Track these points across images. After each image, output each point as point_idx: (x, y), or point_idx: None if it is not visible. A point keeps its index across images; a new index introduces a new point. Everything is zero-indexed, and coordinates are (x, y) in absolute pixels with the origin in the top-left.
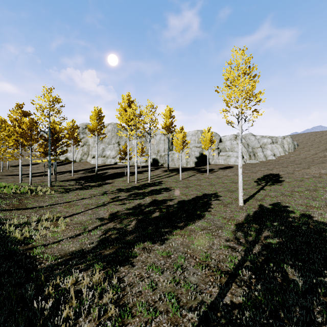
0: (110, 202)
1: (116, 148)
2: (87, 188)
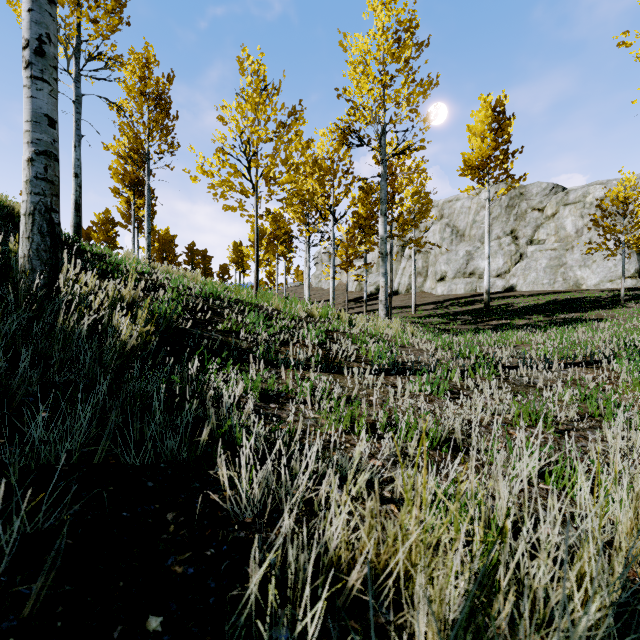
0: None
1: (508, 249)
2: (519, 329)
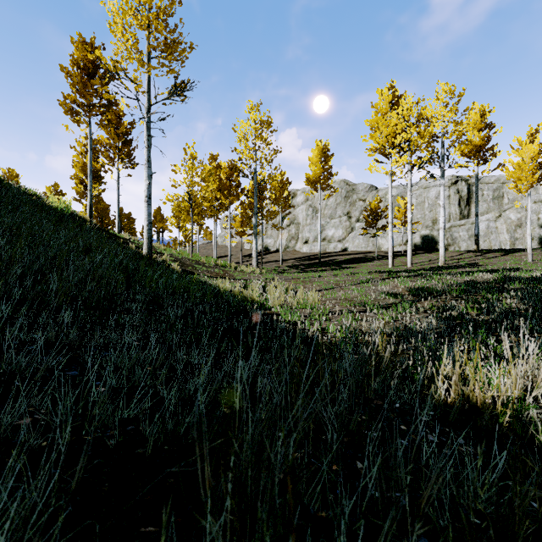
0: (386, 278)
1: (345, 224)
2: (314, 271)
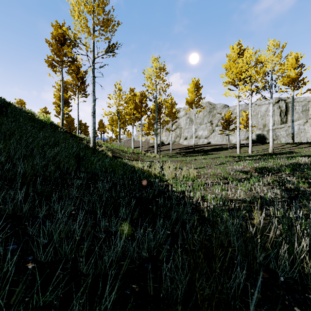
0: (238, 161)
1: (209, 128)
2: (191, 156)
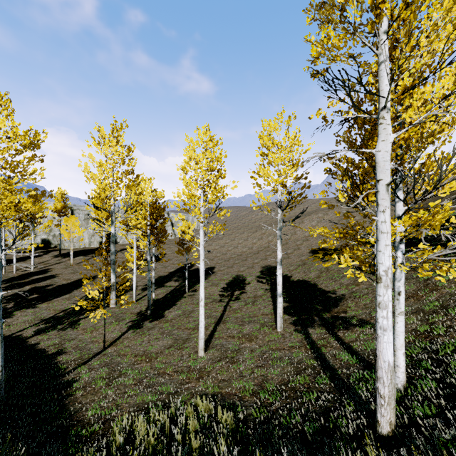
0: None
1: None
2: None
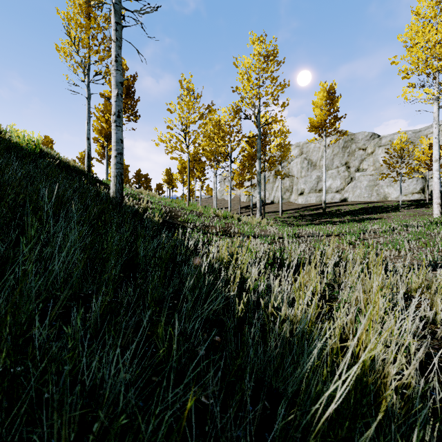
0: None
1: (343, 174)
2: (332, 223)
